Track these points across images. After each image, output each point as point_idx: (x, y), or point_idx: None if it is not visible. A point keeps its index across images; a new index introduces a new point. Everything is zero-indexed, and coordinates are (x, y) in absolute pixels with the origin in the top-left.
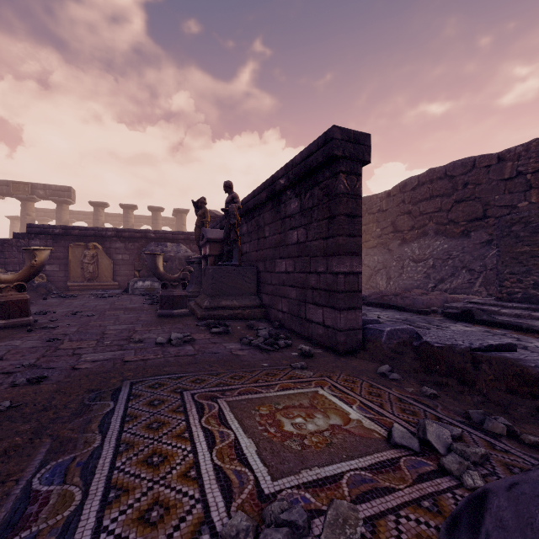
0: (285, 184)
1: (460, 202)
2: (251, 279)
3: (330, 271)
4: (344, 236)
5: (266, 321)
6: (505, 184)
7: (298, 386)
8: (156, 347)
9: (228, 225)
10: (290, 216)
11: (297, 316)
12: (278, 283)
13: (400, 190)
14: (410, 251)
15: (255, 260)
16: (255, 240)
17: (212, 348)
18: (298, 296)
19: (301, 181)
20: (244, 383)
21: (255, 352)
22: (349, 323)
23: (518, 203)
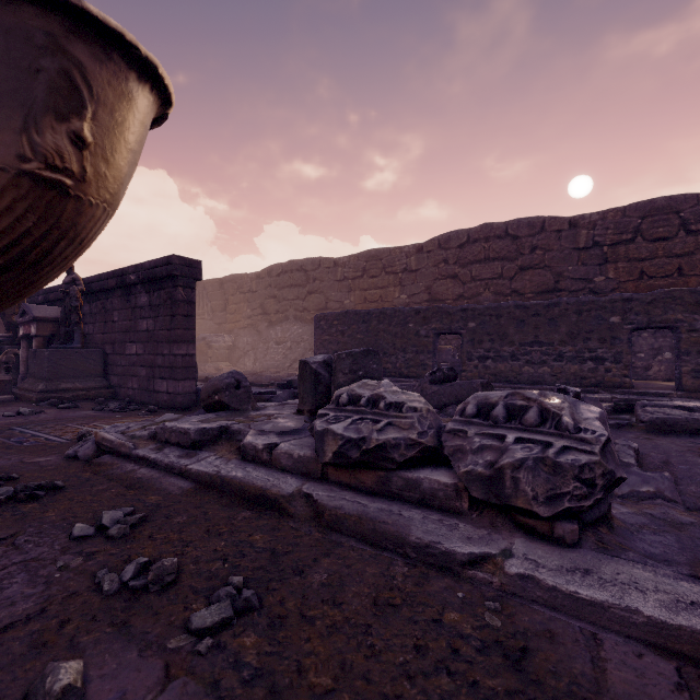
0: (135, 281)
1: (311, 294)
2: (97, 361)
3: (172, 354)
4: (182, 329)
5: (115, 400)
6: (338, 285)
7: (142, 418)
8: (8, 418)
9: (69, 307)
10: (140, 307)
11: (147, 390)
12: (129, 364)
13: (268, 274)
14: (275, 334)
15: (101, 343)
16: (101, 322)
17: (68, 414)
18: (148, 374)
19: (151, 282)
20: (106, 420)
21: (109, 413)
22: (186, 389)
23: (345, 300)
